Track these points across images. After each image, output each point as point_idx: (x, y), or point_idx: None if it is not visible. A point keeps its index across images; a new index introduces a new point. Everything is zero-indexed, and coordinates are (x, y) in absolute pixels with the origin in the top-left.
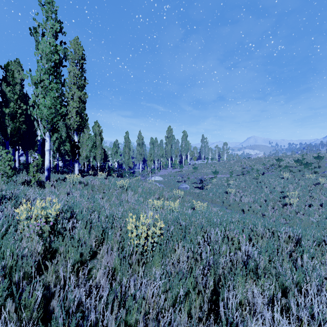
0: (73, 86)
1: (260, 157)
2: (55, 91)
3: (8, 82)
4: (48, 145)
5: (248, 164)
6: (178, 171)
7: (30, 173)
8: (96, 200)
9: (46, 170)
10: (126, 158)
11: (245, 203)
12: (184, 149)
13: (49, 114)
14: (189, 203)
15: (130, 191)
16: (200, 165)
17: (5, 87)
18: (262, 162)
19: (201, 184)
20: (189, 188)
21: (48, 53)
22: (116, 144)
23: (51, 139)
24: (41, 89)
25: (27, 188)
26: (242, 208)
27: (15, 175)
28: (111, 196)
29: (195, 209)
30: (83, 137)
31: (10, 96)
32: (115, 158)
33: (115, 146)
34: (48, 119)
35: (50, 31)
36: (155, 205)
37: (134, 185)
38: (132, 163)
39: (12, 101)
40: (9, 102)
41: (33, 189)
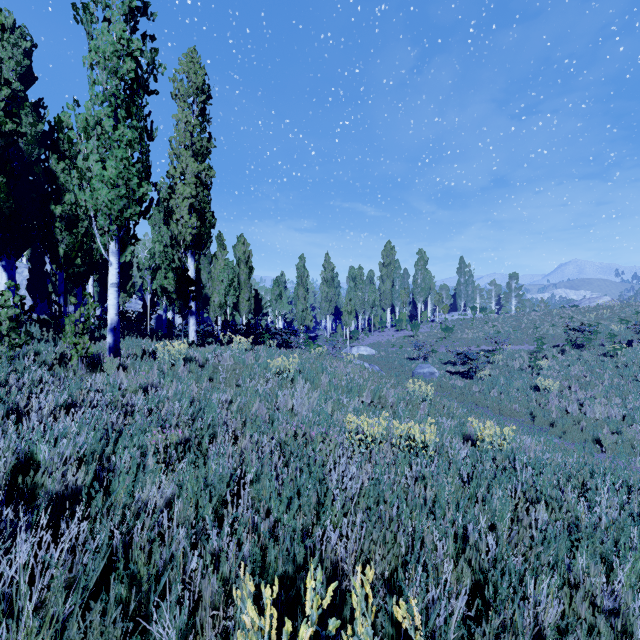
0: (185, 152)
1: (608, 305)
2: (128, 145)
3: (63, 153)
4: (114, 274)
5: (579, 320)
6: (408, 335)
7: (66, 339)
8: (208, 410)
9: (110, 331)
10: (300, 307)
11: (598, 421)
12: (421, 290)
13: (112, 199)
14: (452, 418)
15: (300, 384)
16: (456, 324)
17: (56, 162)
18: (616, 316)
19: (464, 366)
20: (439, 376)
21: (111, 57)
22: (282, 282)
23: (122, 260)
24: (97, 143)
25: (48, 375)
26: (593, 436)
27: (51, 342)
28: (251, 399)
29: (478, 443)
30: (214, 265)
31: (65, 181)
32: (277, 308)
33: (277, 284)
34: (112, 212)
35: (117, 10)
36: (366, 433)
37: (312, 367)
38: (312, 319)
39: (68, 192)
40: (63, 193)
41: (72, 375)
